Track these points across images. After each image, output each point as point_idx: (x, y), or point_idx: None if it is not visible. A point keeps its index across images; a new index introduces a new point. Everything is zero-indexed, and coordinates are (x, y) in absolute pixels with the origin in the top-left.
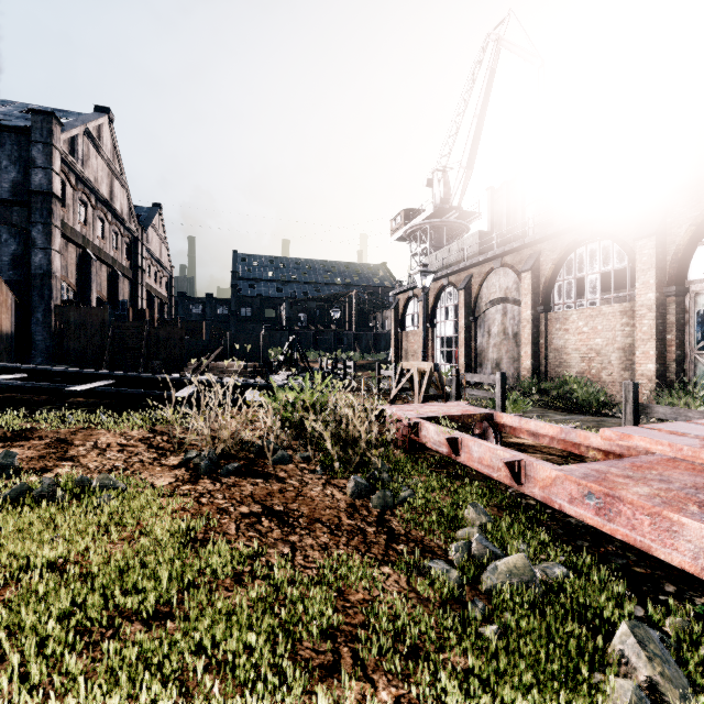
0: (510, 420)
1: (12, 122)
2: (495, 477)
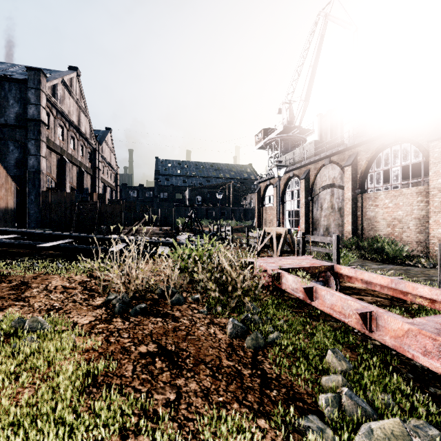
0: (348, 271)
1: (17, 76)
2: (346, 322)
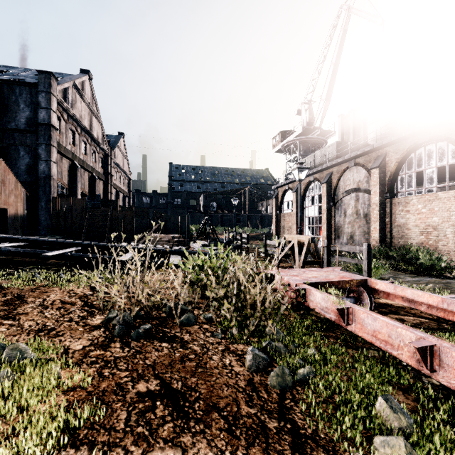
0: (385, 287)
1: (28, 80)
2: (395, 355)
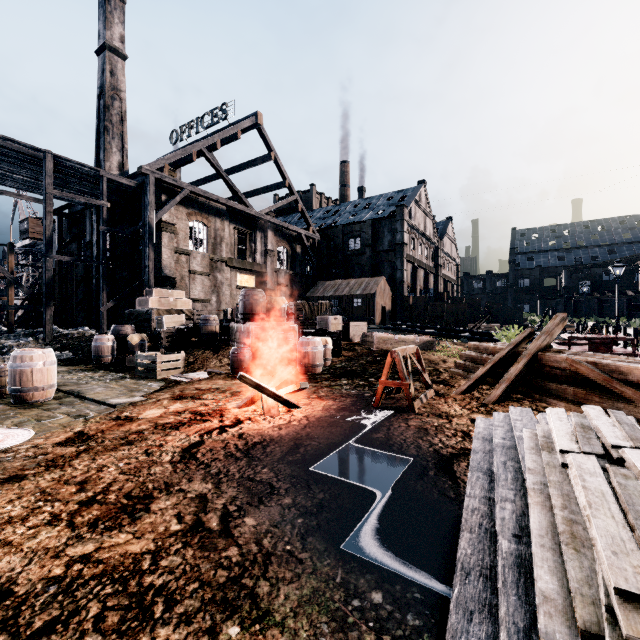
0: None
1: (386, 211)
2: None
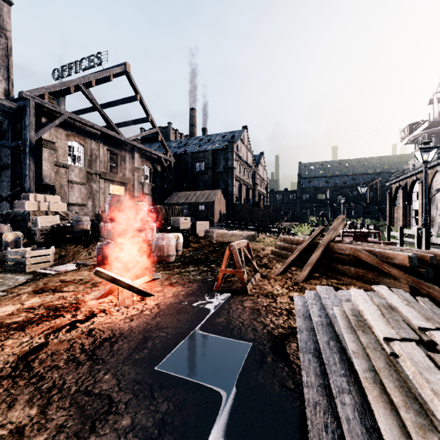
0: None
1: (221, 145)
2: None
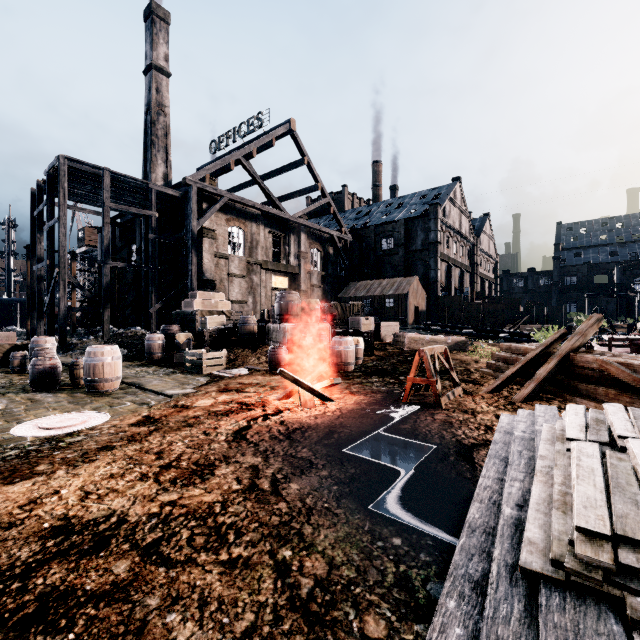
0: None
1: (419, 210)
2: None
